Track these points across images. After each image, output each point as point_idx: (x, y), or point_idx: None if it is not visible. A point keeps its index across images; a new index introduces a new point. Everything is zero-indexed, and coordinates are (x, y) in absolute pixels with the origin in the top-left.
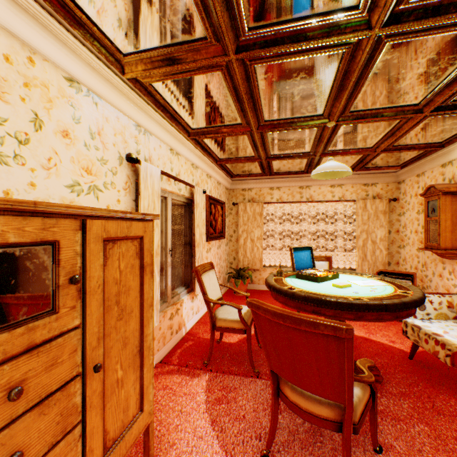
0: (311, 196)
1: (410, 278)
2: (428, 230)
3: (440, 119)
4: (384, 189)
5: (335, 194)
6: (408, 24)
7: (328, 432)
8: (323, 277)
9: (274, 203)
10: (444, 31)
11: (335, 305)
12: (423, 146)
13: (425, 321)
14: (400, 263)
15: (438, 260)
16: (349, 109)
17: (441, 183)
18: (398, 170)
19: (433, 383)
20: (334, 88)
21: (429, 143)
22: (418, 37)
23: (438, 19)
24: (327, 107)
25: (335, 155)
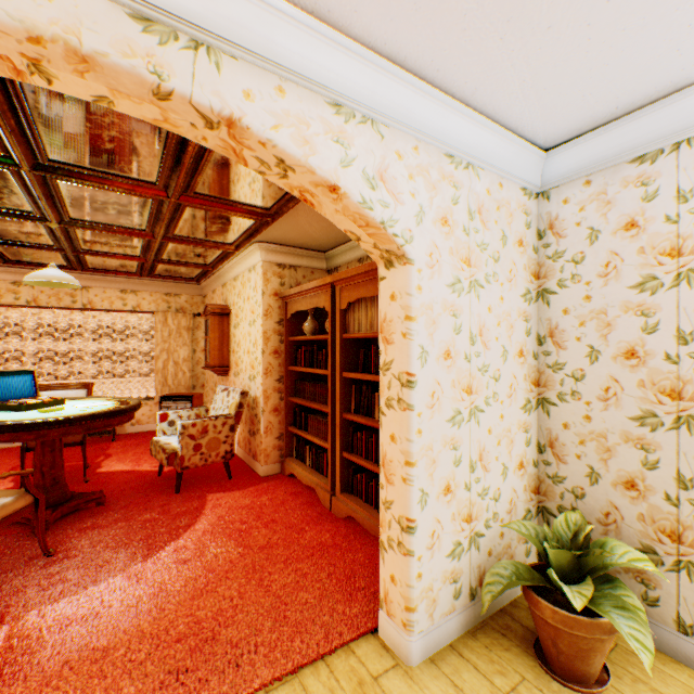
0: (92, 302)
1: (192, 399)
2: (208, 349)
3: (185, 246)
4: (190, 302)
5: (130, 302)
6: (60, 176)
7: (2, 564)
8: (35, 404)
9: (22, 306)
10: (106, 190)
11: (12, 428)
12: (197, 265)
13: (172, 436)
14: (206, 386)
15: (222, 378)
16: (68, 217)
17: (216, 304)
18: (202, 283)
19: (165, 489)
20: (26, 194)
21: (200, 263)
22: (85, 186)
23: (87, 182)
24: (34, 208)
25: (99, 256)
